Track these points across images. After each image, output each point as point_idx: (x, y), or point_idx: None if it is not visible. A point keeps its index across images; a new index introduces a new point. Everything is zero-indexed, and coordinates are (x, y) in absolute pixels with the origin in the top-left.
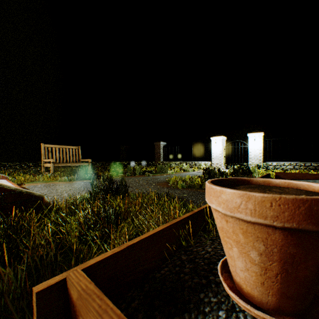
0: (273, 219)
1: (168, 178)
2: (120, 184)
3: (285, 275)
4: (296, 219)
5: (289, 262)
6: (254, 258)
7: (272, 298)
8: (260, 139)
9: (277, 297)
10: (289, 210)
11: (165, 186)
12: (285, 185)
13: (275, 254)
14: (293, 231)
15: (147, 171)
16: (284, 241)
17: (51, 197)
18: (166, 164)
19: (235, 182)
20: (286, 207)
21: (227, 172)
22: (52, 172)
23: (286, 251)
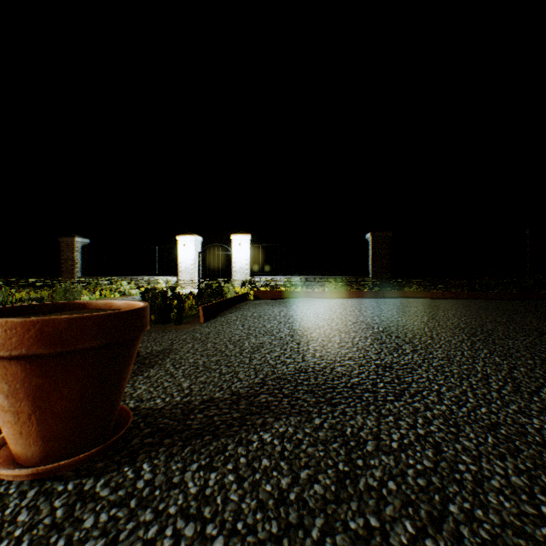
0: (1, 349)
1: None
2: None
3: (42, 413)
4: (28, 344)
5: (41, 396)
6: (4, 404)
7: (37, 447)
8: (248, 245)
9: (42, 444)
10: (20, 335)
11: None
12: (127, 307)
13: (21, 391)
14: (33, 359)
15: (27, 298)
16: (26, 373)
17: None
18: (89, 282)
19: (64, 308)
20: (16, 332)
21: (190, 294)
22: None
23: (34, 384)
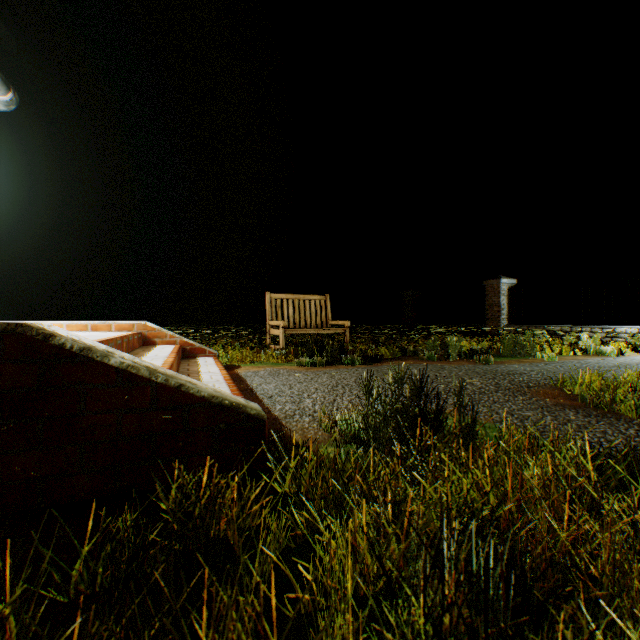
0: None
1: (550, 373)
2: (460, 404)
3: None
4: None
5: None
6: None
7: None
8: None
9: None
10: None
11: (559, 401)
12: None
13: None
14: None
15: (476, 350)
16: None
17: (280, 406)
18: (516, 332)
19: None
20: None
21: None
22: (281, 345)
23: None
